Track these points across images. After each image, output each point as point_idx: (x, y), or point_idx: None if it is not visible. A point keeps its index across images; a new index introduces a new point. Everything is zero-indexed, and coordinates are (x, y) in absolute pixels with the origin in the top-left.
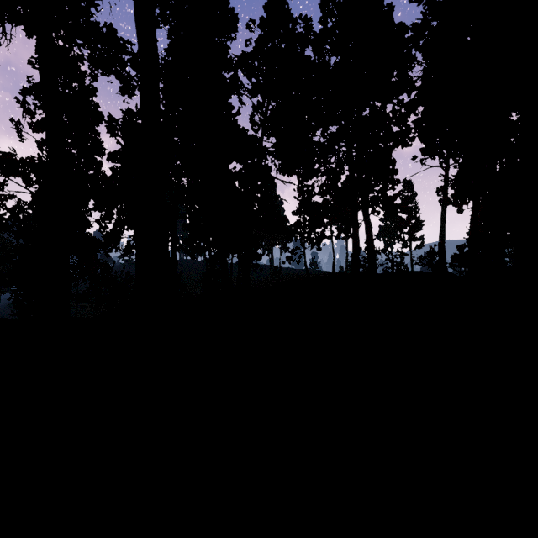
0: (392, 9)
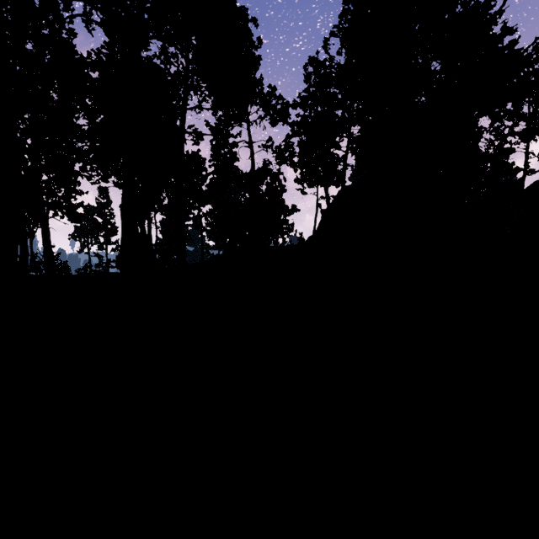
0: (76, 35)
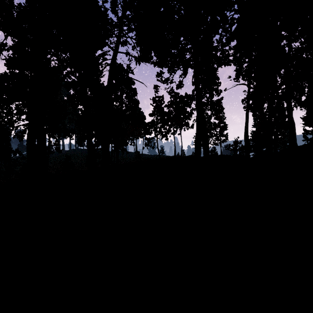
0: None
